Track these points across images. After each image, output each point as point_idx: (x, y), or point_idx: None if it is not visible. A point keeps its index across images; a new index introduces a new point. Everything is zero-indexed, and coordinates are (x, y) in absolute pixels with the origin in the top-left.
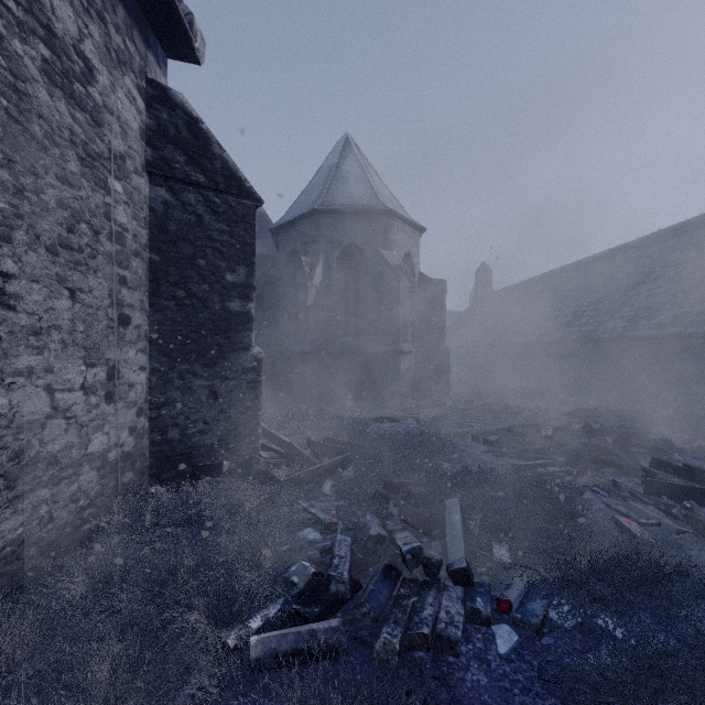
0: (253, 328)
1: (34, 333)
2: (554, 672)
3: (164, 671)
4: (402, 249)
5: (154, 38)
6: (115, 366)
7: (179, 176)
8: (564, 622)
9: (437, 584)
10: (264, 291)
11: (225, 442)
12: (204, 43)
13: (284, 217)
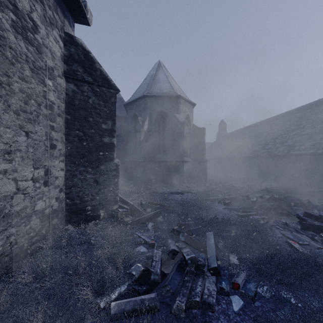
0: (115, 150)
1: (7, 153)
2: (262, 322)
3: (67, 322)
4: (185, 113)
5: (68, 13)
6: (48, 168)
7: (79, 78)
8: (265, 295)
9: (203, 275)
10: (121, 133)
11: (101, 204)
12: (91, 15)
13: (130, 99)
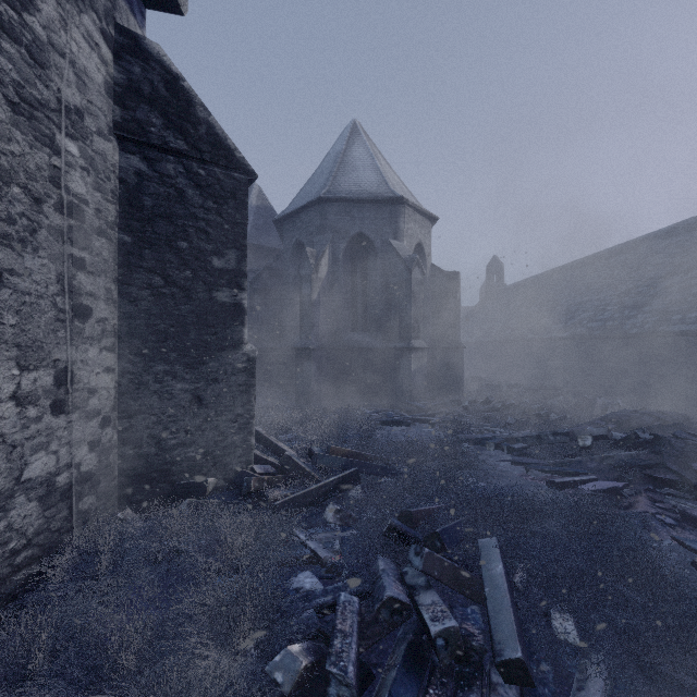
0: (245, 322)
1: None
2: None
3: None
4: (413, 239)
5: None
6: (67, 368)
7: (154, 142)
8: None
9: (480, 679)
10: (268, 285)
11: (211, 455)
12: None
13: (289, 207)
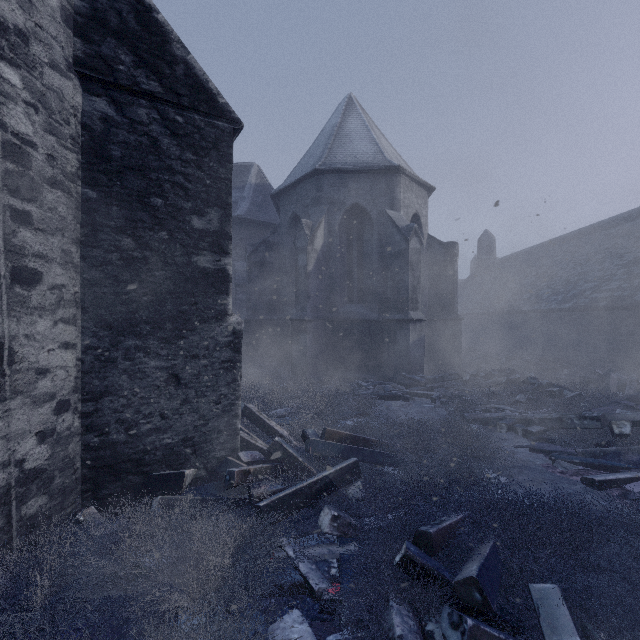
0: (230, 291)
1: None
2: None
3: None
4: (410, 209)
5: None
6: (3, 344)
7: (123, 82)
8: None
9: None
10: (265, 258)
11: (190, 441)
12: None
13: (285, 182)
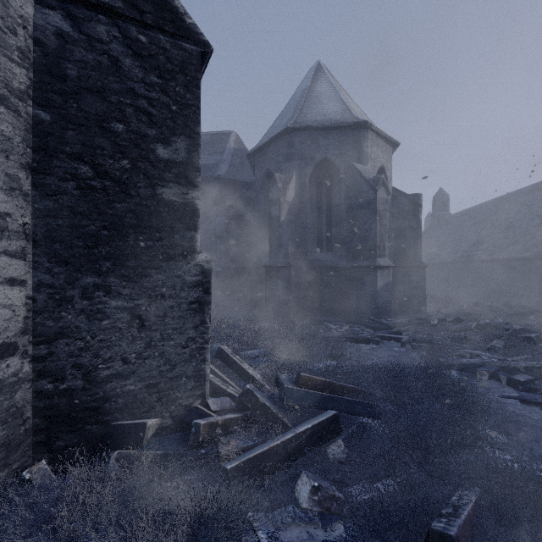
0: (198, 227)
1: None
2: None
3: None
4: (376, 163)
5: None
6: None
7: None
8: None
9: None
10: (242, 211)
11: (155, 388)
12: None
13: (260, 142)
